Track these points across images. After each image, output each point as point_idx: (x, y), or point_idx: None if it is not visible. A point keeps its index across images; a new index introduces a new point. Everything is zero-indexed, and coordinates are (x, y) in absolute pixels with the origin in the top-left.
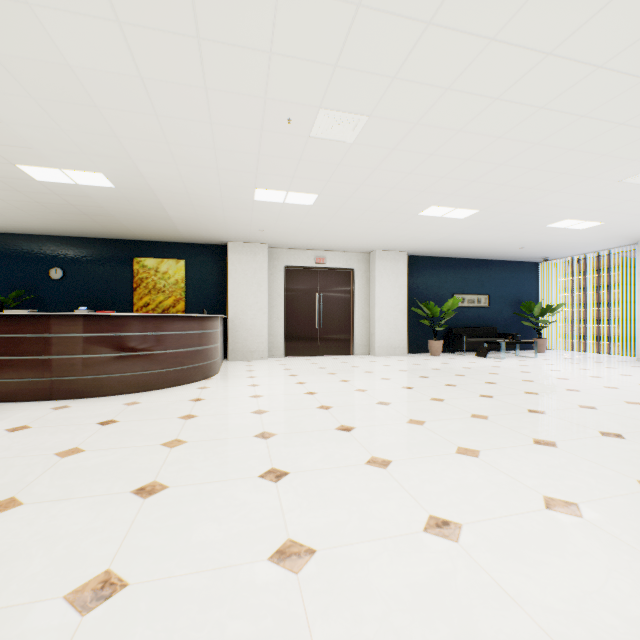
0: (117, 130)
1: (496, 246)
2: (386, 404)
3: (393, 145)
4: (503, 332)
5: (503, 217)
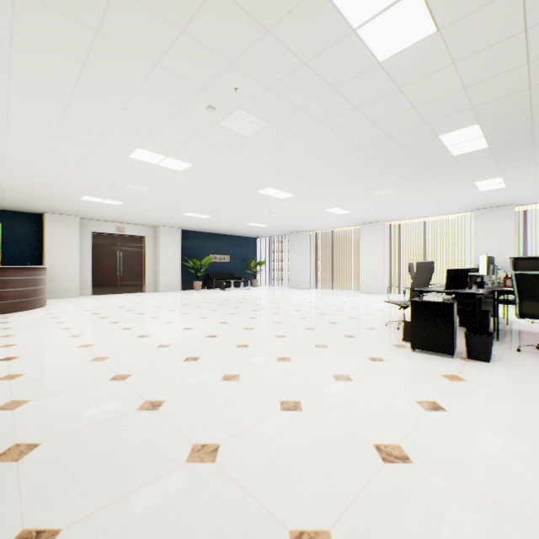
0: (9, 170)
1: (230, 229)
2: (161, 307)
3: (163, 195)
4: (238, 276)
5: (225, 219)
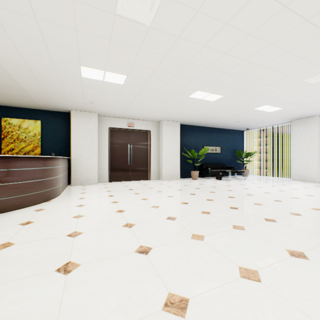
0: None
1: (226, 120)
2: (173, 219)
3: (179, 33)
4: (227, 166)
5: (234, 101)
